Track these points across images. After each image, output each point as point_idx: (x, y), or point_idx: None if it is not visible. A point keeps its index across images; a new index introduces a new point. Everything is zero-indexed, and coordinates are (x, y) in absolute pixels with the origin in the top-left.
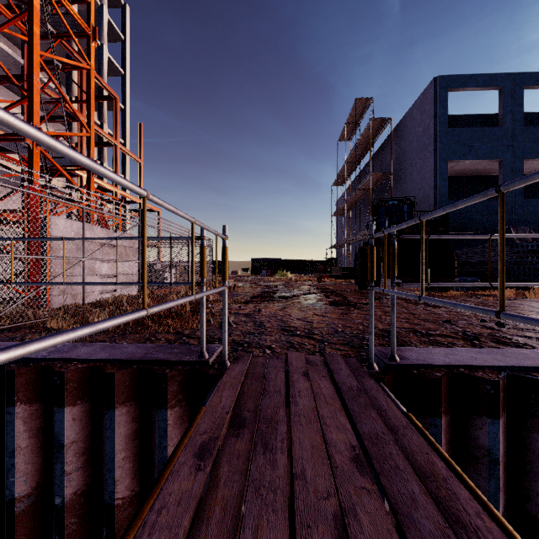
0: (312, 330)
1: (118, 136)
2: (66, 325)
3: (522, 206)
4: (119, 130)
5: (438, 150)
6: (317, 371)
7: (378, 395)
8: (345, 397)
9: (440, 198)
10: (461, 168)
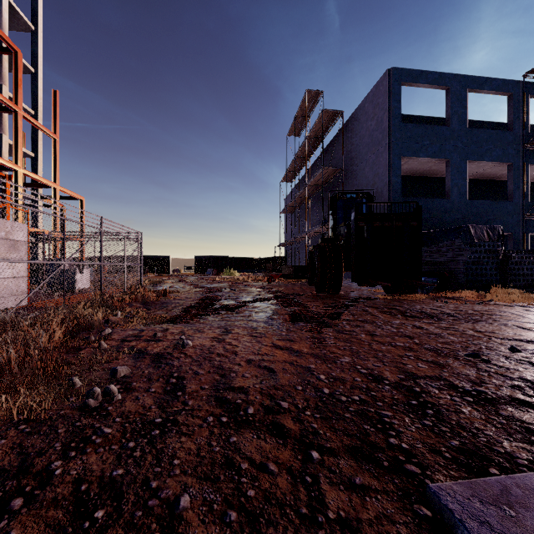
0: (277, 397)
1: (19, 101)
2: None
3: (466, 207)
4: (21, 92)
5: (392, 144)
6: None
7: None
8: None
9: (393, 195)
10: (409, 167)
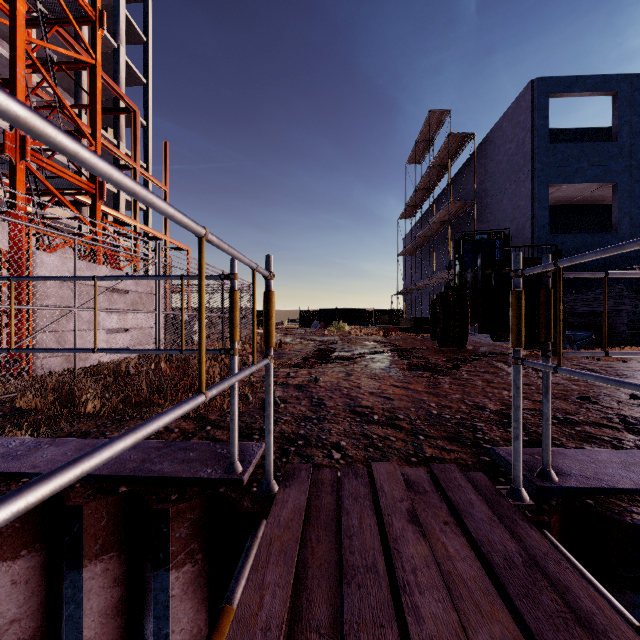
0: (395, 412)
1: (137, 158)
2: (42, 404)
3: None
4: (138, 149)
5: (536, 171)
6: (430, 509)
7: (566, 577)
8: (510, 588)
9: (538, 231)
10: (562, 195)
